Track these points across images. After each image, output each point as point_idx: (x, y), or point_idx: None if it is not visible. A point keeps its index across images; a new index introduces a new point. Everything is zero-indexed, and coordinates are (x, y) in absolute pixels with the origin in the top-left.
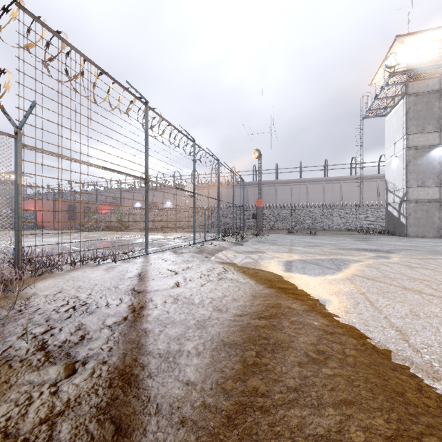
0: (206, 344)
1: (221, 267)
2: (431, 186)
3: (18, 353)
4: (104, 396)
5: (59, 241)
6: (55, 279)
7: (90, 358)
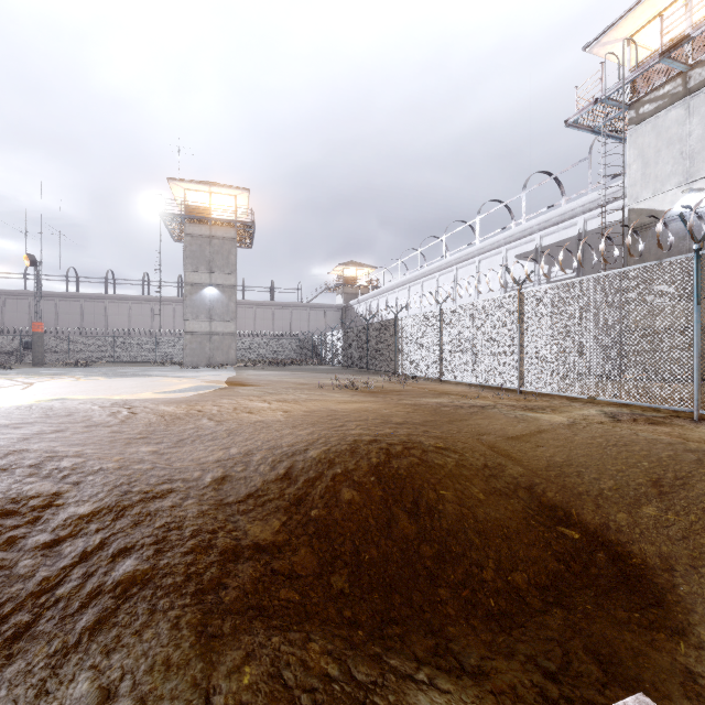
0: None
1: None
2: (204, 321)
3: None
4: None
5: None
6: None
7: None
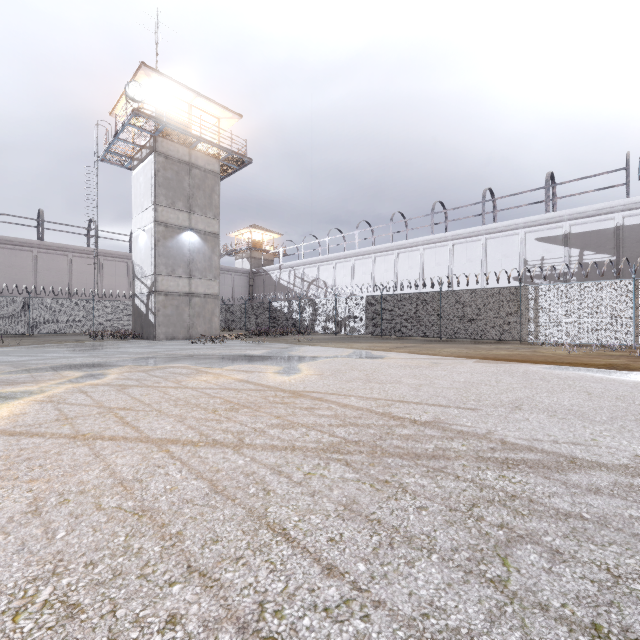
0: None
1: None
2: (182, 277)
3: None
4: None
5: None
6: None
7: None
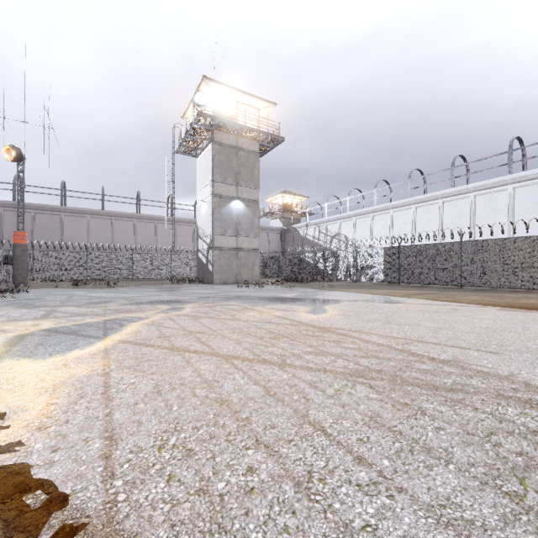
0: None
1: None
2: (231, 235)
3: None
4: None
5: None
6: None
7: None
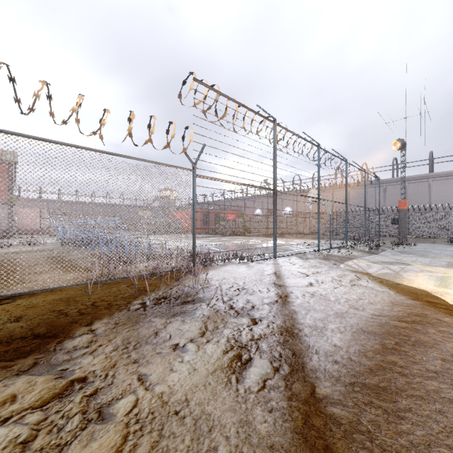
0: (347, 327)
1: (352, 275)
2: None
3: (220, 308)
4: (280, 337)
5: (202, 243)
6: (216, 270)
7: (263, 318)
